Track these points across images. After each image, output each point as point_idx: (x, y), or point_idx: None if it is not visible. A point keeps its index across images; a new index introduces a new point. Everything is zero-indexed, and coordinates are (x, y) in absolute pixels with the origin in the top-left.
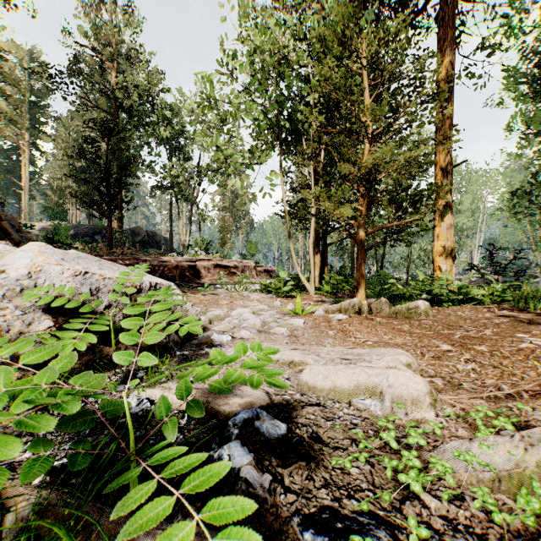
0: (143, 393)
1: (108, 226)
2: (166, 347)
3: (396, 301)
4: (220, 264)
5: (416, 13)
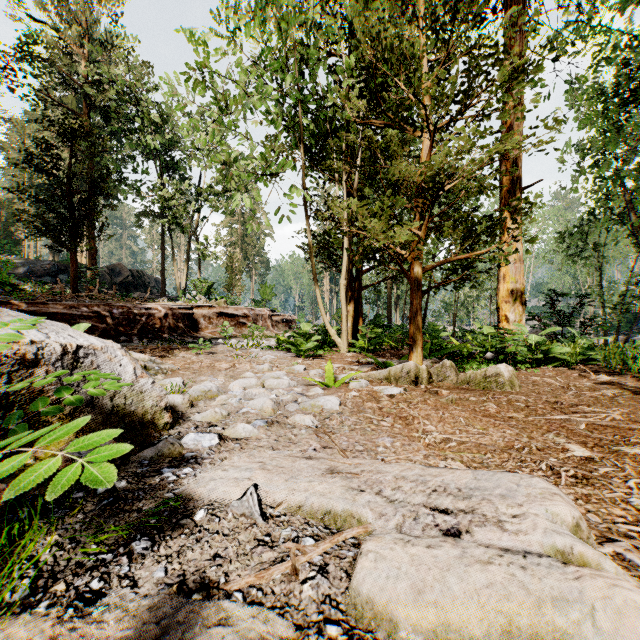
0: None
1: (71, 260)
2: None
3: (456, 362)
4: (225, 312)
5: None
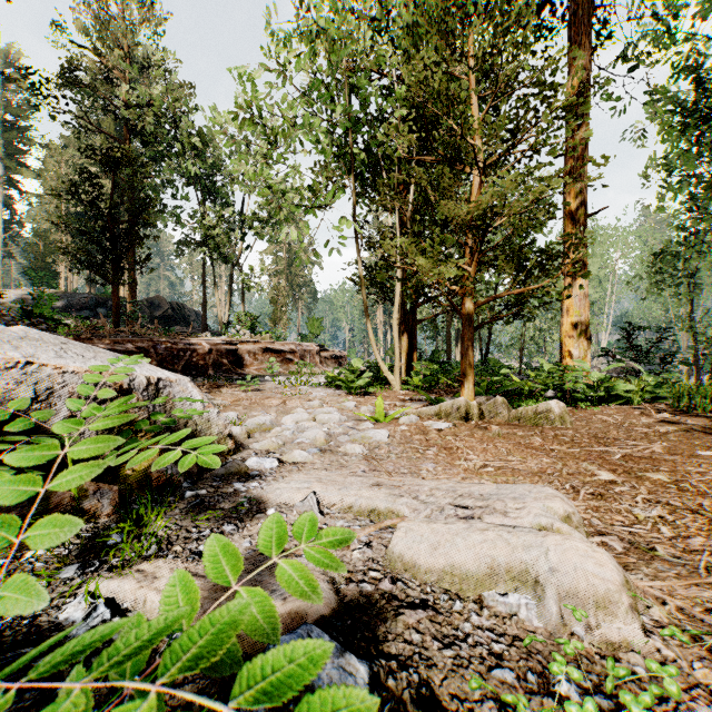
0: (107, 583)
1: (113, 294)
2: (167, 485)
3: (513, 400)
4: (270, 347)
5: (537, 7)
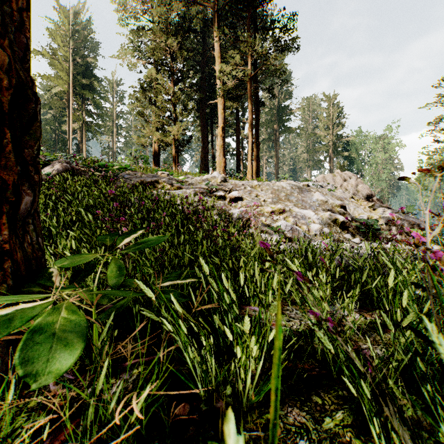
0: None
1: None
2: None
3: None
4: None
5: None
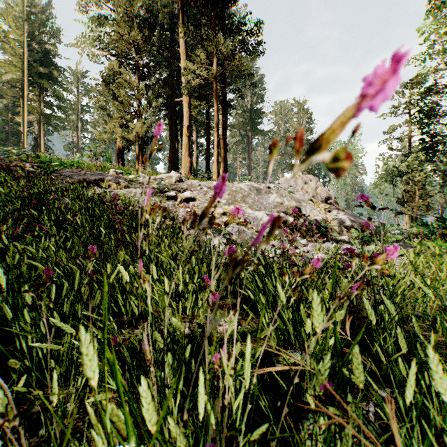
0: None
1: None
2: None
3: None
4: None
5: None
